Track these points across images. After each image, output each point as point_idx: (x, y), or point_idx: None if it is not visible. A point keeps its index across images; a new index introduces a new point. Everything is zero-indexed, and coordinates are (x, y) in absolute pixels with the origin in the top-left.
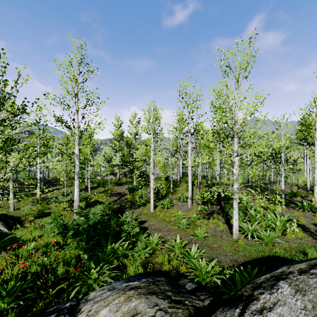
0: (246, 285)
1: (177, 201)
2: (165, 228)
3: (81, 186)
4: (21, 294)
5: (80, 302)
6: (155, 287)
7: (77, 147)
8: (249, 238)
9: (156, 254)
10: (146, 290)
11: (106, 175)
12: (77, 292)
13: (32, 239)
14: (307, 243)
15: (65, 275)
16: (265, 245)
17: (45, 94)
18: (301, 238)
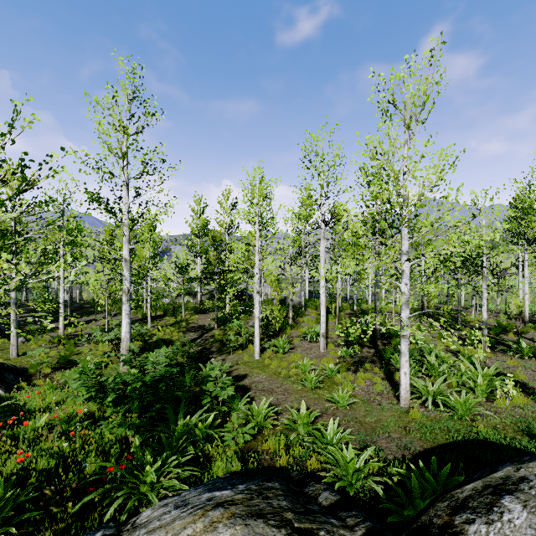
0: (438, 503)
1: (300, 340)
2: (280, 387)
3: (136, 315)
4: (14, 513)
5: (123, 530)
6: (262, 501)
7: (127, 246)
8: (430, 407)
9: (264, 435)
10: (246, 509)
11: (178, 296)
12: (119, 509)
13: (45, 409)
14: (533, 416)
15: (97, 476)
16: (459, 419)
17: (63, 148)
18: (522, 406)
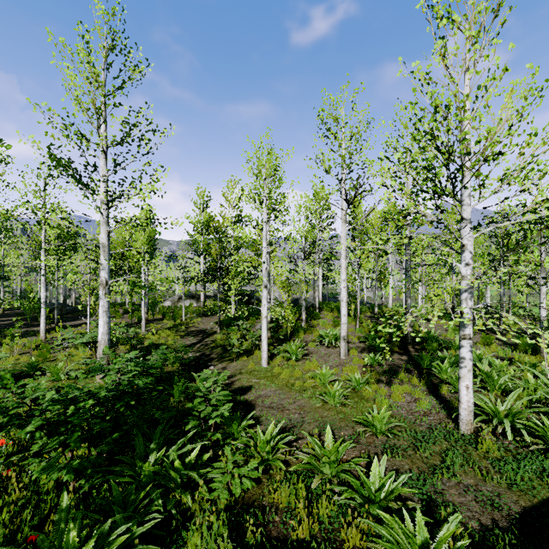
0: None
1: (315, 345)
2: (294, 403)
3: (132, 319)
4: None
5: None
6: None
7: (104, 228)
8: (510, 435)
9: (272, 477)
10: None
11: (181, 299)
12: None
13: None
14: None
15: None
16: None
17: None
18: None
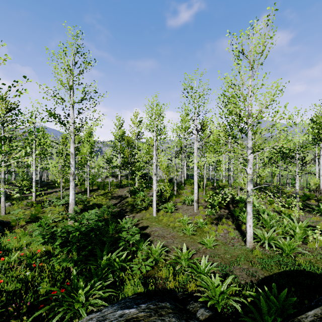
0: None
1: (181, 204)
2: (169, 234)
3: (80, 189)
4: None
5: None
6: (157, 318)
7: (72, 145)
8: (267, 247)
9: (159, 266)
10: None
11: (107, 177)
12: (60, 319)
13: (19, 248)
14: None
15: (46, 297)
16: (285, 256)
17: (25, 77)
18: None
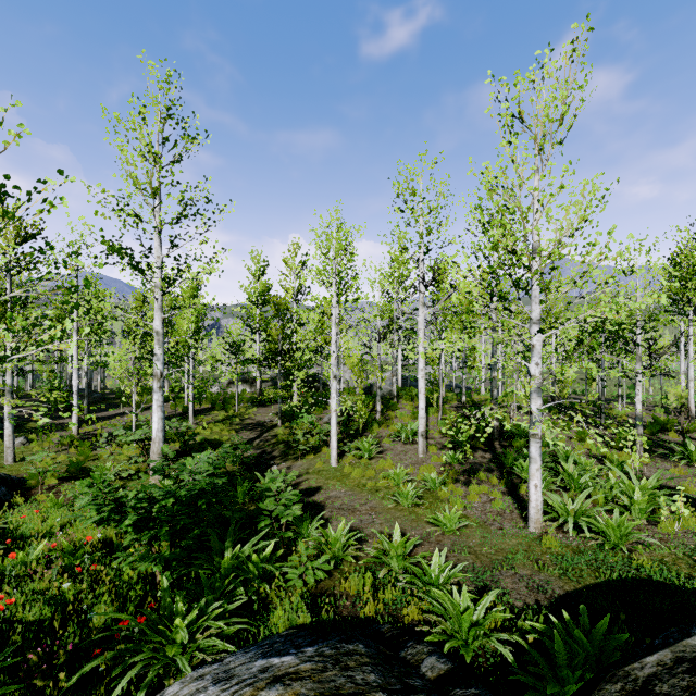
0: (605, 685)
1: (391, 441)
2: (365, 505)
3: (174, 409)
4: None
5: None
6: (339, 674)
7: (159, 315)
8: (571, 532)
9: (343, 571)
10: (316, 688)
11: (231, 384)
12: (137, 680)
13: (45, 534)
14: None
15: (106, 633)
16: (611, 549)
17: (62, 171)
18: None
